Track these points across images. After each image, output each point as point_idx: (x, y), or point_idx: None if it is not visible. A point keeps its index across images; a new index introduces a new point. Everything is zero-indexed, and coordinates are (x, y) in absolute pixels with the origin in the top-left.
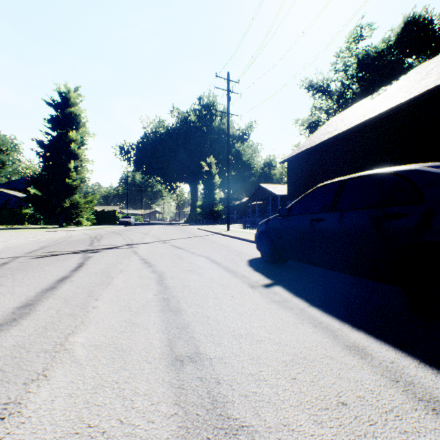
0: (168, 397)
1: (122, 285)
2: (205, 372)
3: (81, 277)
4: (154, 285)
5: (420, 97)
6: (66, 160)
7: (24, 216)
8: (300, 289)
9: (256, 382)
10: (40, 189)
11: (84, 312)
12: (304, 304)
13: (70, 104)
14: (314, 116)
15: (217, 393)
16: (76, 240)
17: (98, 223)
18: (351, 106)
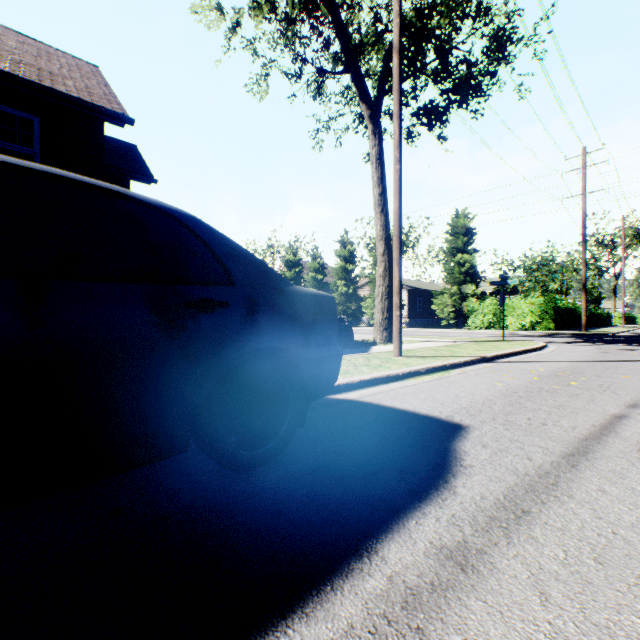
0: None
1: None
2: None
3: None
4: None
5: None
6: None
7: None
8: None
9: None
10: None
11: None
12: None
13: None
14: None
15: None
16: None
17: None
18: None
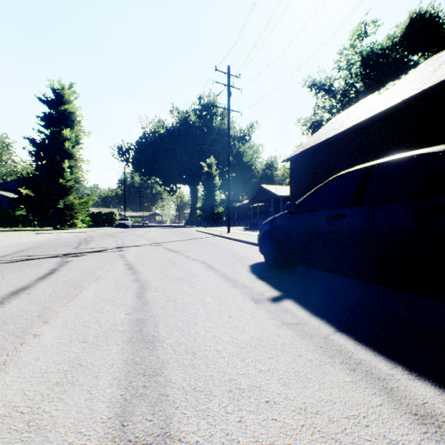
0: None
1: (90, 299)
2: None
3: (43, 288)
4: (131, 299)
5: (436, 87)
6: (60, 159)
7: (17, 218)
8: (317, 304)
9: None
10: (33, 189)
11: (17, 344)
12: (328, 329)
13: (64, 101)
14: (317, 116)
15: None
16: (62, 243)
17: (95, 225)
18: (357, 103)
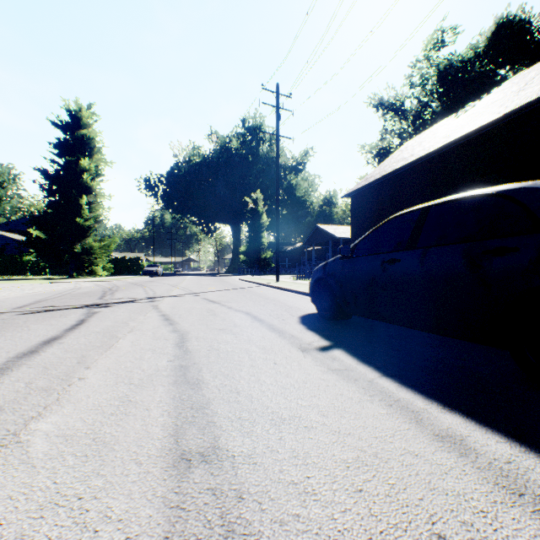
0: (155, 526)
1: (128, 348)
2: (222, 480)
3: (76, 338)
4: (171, 348)
5: (519, 111)
6: (76, 194)
7: (25, 264)
8: (367, 353)
9: (299, 497)
10: (44, 230)
11: (65, 385)
12: (373, 374)
13: (82, 124)
14: (385, 141)
15: (236, 518)
16: (84, 293)
17: (118, 274)
18: (431, 127)
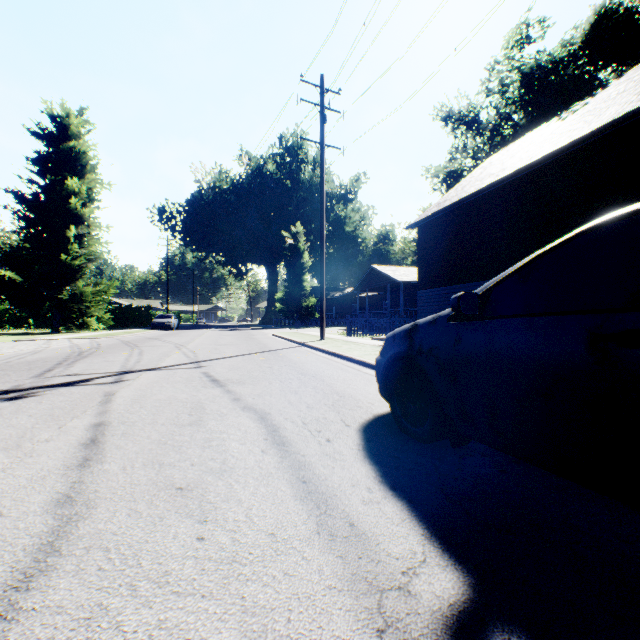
0: None
1: None
2: None
3: None
4: None
5: None
6: (62, 225)
7: (2, 314)
8: None
9: None
10: (18, 271)
11: None
12: None
13: (70, 135)
14: (455, 163)
15: None
16: (30, 362)
17: (122, 326)
18: (522, 137)
